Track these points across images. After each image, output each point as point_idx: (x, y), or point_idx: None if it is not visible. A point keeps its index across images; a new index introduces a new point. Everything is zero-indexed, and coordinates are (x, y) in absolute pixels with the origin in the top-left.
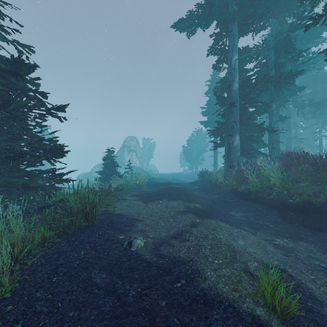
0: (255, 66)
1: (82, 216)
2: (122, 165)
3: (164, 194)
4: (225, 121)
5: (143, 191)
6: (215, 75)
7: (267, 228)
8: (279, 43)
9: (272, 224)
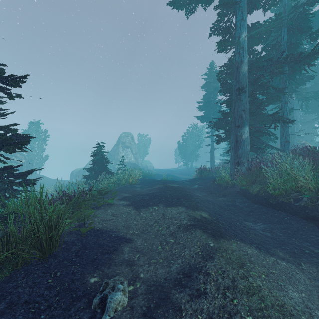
0: (263, 49)
1: (30, 244)
2: (116, 161)
3: (161, 198)
4: (230, 110)
5: (135, 192)
6: (212, 69)
7: (311, 253)
8: (293, 21)
9: (315, 246)
